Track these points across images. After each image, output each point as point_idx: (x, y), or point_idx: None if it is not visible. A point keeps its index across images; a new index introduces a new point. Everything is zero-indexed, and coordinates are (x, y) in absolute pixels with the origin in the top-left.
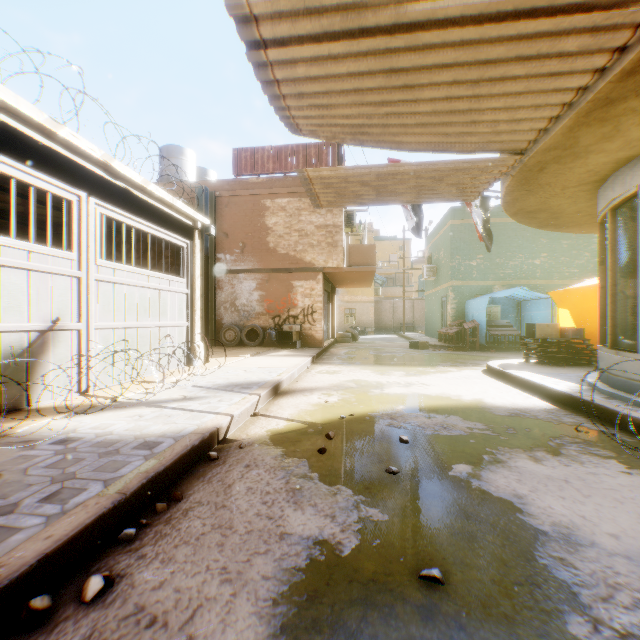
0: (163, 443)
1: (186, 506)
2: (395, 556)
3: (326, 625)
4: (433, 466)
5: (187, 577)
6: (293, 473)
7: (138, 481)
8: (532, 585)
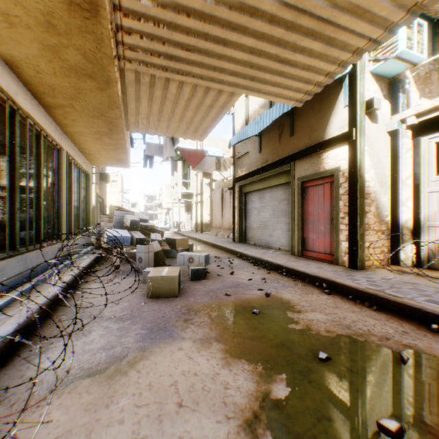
0: (434, 304)
1: (363, 308)
2: (271, 315)
3: (273, 301)
4: (305, 380)
5: (316, 298)
6: (372, 335)
7: (372, 291)
8: (225, 319)
